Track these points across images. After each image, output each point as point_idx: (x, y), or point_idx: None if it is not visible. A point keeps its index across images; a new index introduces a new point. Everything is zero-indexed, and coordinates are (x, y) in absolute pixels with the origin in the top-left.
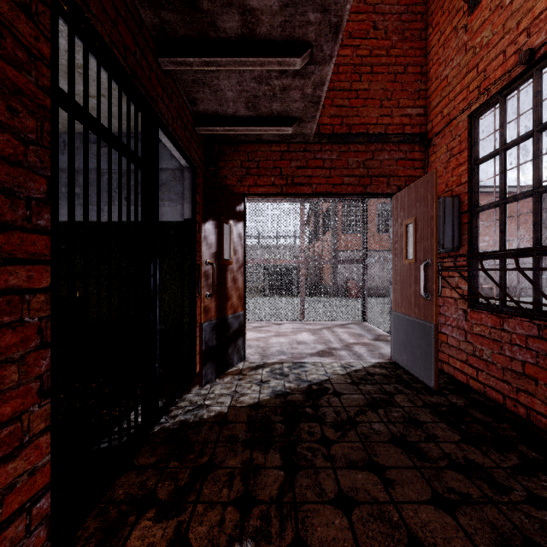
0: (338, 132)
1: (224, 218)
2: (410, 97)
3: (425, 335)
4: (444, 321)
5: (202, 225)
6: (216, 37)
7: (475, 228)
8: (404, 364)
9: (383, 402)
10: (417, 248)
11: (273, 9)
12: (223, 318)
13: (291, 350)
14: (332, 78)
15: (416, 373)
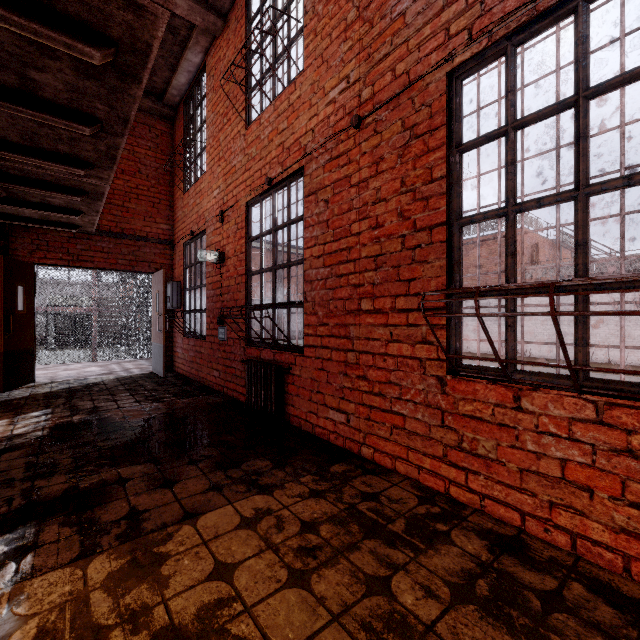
0: (114, 231)
1: (19, 282)
2: (163, 218)
3: (161, 352)
4: (178, 345)
5: (3, 289)
6: (24, 200)
7: (186, 298)
8: (156, 371)
9: (130, 383)
10: (159, 307)
11: (61, 202)
12: (18, 350)
13: (78, 375)
14: (110, 196)
15: (159, 373)
